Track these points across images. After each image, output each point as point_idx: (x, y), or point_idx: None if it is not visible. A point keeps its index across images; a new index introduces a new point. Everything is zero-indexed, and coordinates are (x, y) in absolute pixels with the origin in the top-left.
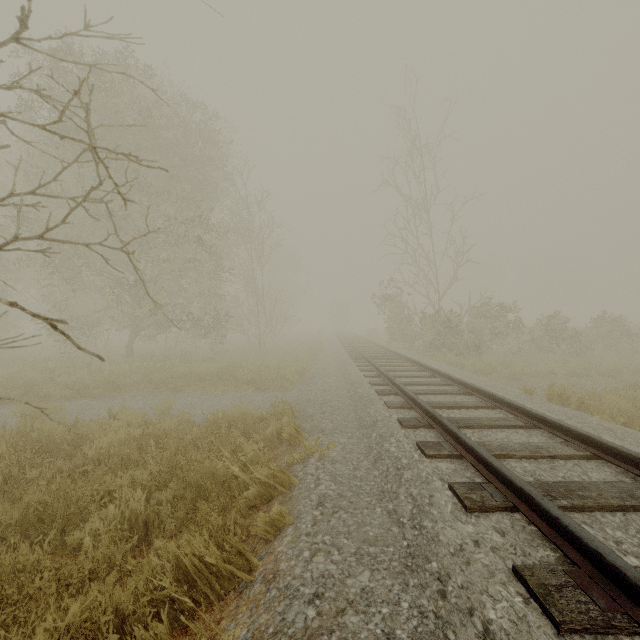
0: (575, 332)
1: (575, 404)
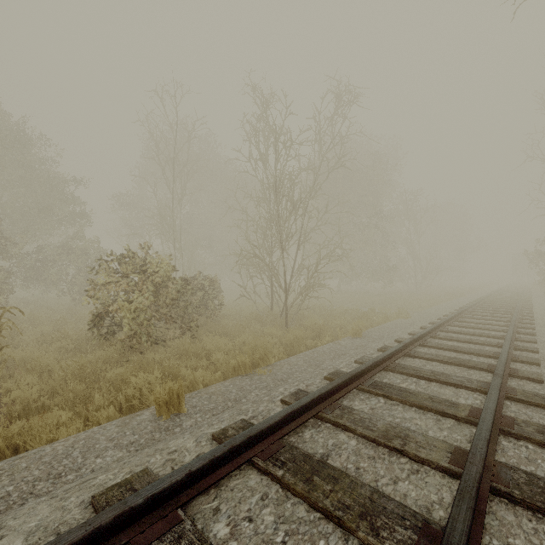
0: None
1: None
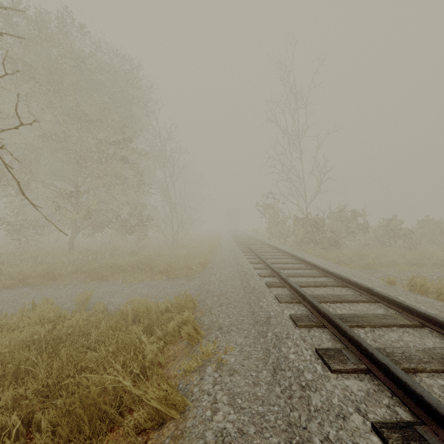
0: (408, 231)
1: (434, 294)
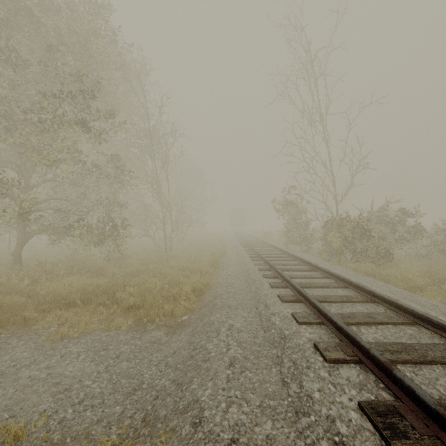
0: None
1: None
